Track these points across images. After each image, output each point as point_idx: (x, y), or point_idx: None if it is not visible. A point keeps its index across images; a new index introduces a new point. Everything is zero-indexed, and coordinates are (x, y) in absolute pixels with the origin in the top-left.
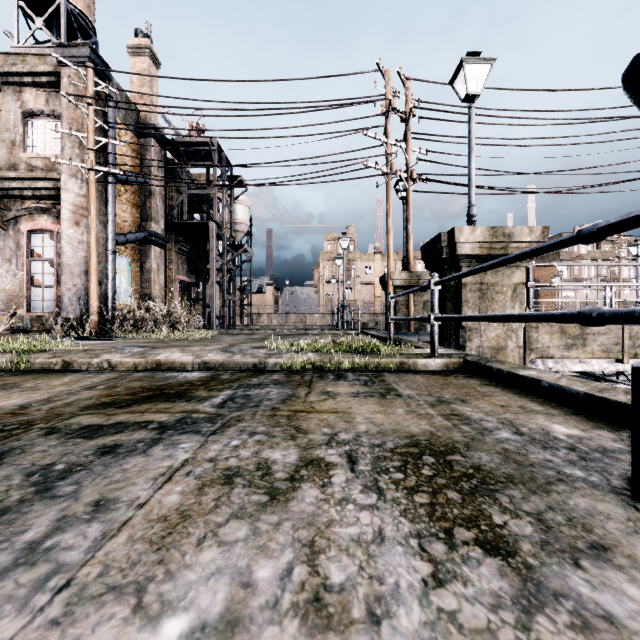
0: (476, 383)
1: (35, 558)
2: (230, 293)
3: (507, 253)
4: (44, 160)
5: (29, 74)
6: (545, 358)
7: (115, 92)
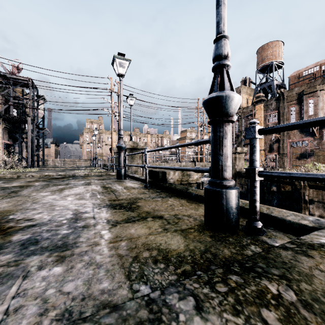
0: None
1: (70, 182)
2: (36, 150)
3: (137, 148)
4: None
5: None
6: None
7: None
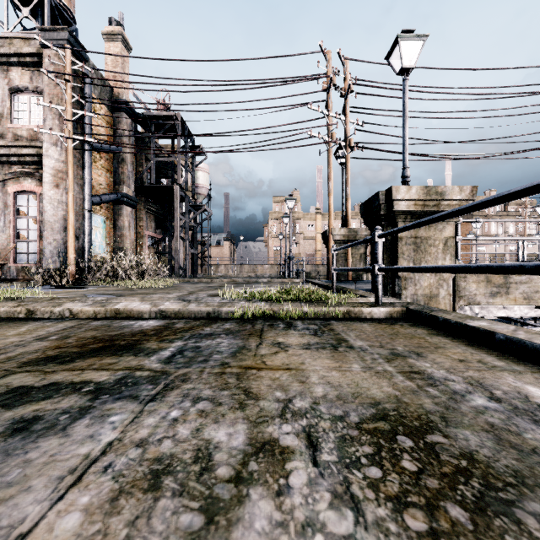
0: (423, 333)
1: None
2: (192, 247)
3: (439, 210)
4: (28, 130)
5: (15, 55)
6: (472, 304)
7: (90, 71)
